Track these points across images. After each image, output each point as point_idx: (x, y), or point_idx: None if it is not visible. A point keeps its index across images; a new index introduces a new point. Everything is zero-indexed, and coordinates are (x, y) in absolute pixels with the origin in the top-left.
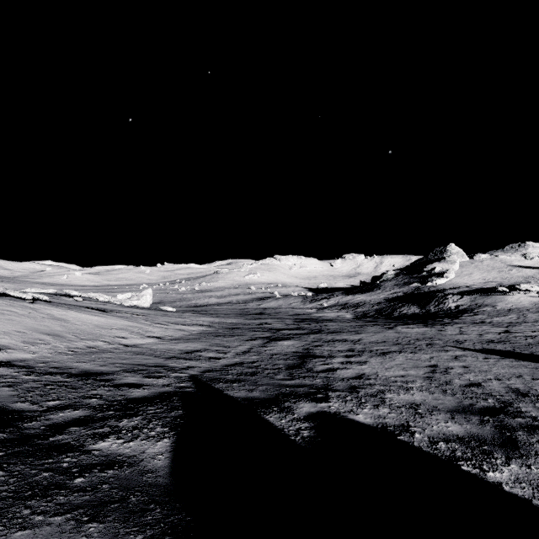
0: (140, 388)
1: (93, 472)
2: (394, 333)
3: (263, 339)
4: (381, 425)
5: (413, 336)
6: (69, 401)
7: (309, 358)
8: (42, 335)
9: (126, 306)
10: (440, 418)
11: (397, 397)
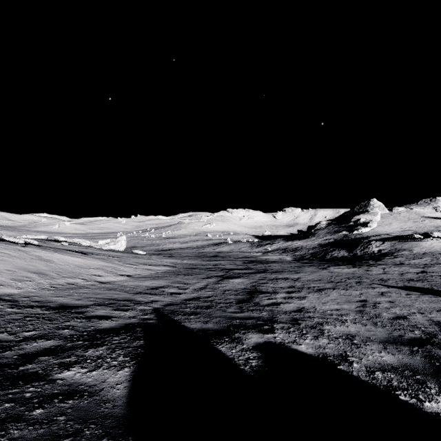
0: (108, 320)
1: (53, 403)
2: (328, 273)
3: (217, 278)
4: (322, 355)
5: (344, 275)
6: (44, 331)
7: (256, 293)
8: (29, 273)
9: (104, 249)
10: (374, 348)
11: (334, 328)
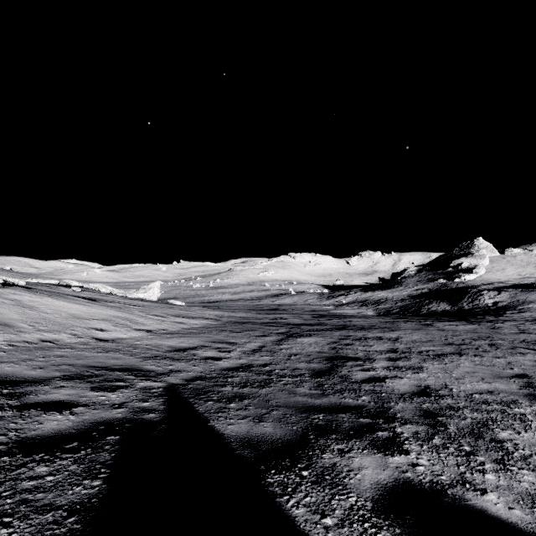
0: (64, 412)
1: None
2: (438, 331)
3: (277, 335)
4: None
5: (464, 334)
6: None
7: (340, 360)
8: None
9: (130, 298)
10: None
11: (520, 437)
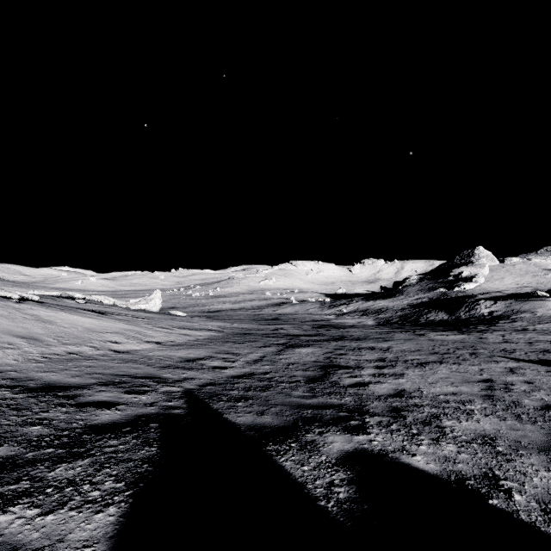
0: (111, 409)
1: None
2: (428, 341)
3: (278, 346)
4: (455, 476)
5: (451, 344)
6: None
7: (333, 369)
8: (14, 338)
9: (133, 309)
10: (535, 461)
11: (459, 425)
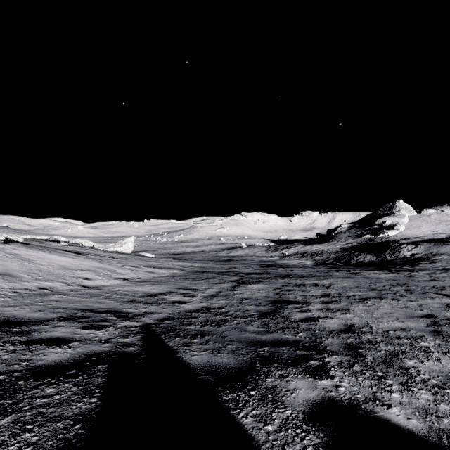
0: (62, 346)
1: None
2: (364, 279)
3: (232, 283)
4: (448, 438)
5: (385, 281)
6: None
7: (283, 303)
8: None
9: (109, 251)
10: None
11: (422, 365)
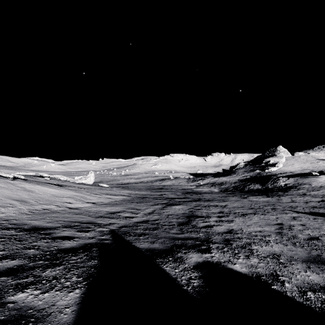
0: (71, 240)
1: None
2: (248, 201)
3: (162, 205)
4: (256, 274)
5: (261, 203)
6: (11, 251)
7: (193, 217)
8: (12, 201)
9: (77, 183)
10: (299, 267)
11: (261, 248)
